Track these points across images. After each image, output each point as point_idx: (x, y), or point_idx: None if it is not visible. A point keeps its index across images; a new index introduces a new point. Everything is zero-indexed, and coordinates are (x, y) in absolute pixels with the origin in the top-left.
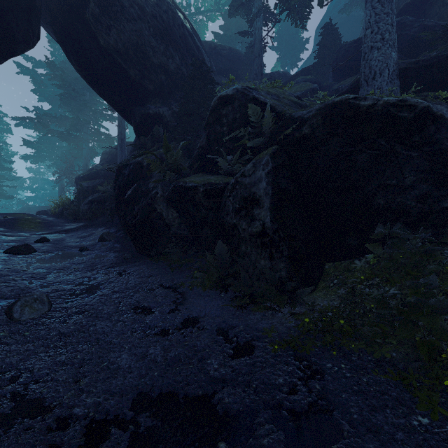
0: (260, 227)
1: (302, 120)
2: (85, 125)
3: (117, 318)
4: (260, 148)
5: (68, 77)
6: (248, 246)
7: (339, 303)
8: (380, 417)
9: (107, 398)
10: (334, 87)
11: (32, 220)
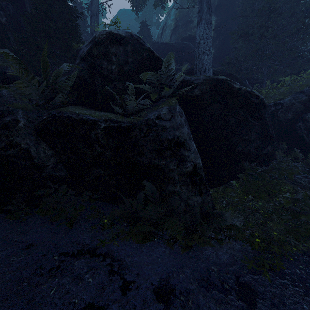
0: (191, 168)
1: (193, 84)
2: None
3: None
4: None
5: None
6: (177, 185)
7: (244, 218)
8: None
9: None
10: None
11: None
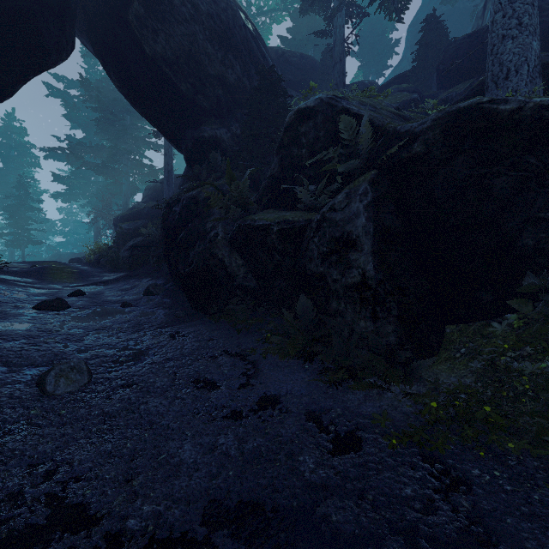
0: (359, 277)
1: (412, 135)
2: (124, 155)
3: (173, 393)
4: (352, 174)
5: (105, 98)
6: (341, 301)
7: (473, 381)
8: None
9: (169, 506)
10: (441, 97)
11: (64, 269)
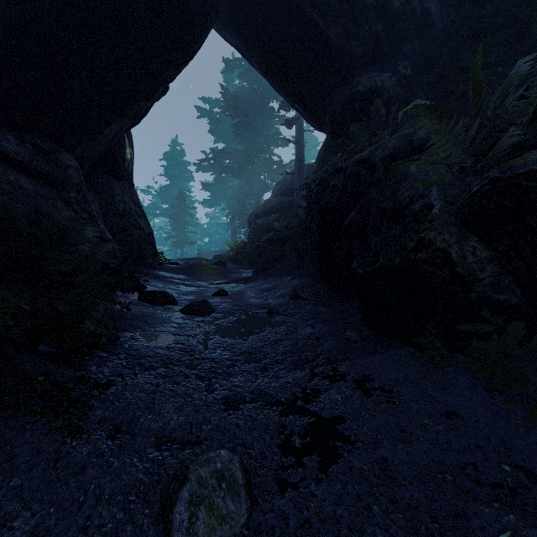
0: None
1: None
2: (256, 156)
3: None
4: None
5: (240, 104)
6: None
7: None
8: None
9: None
10: None
11: (209, 265)
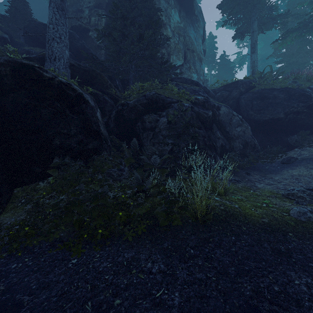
0: None
1: None
2: None
3: None
4: None
5: None
6: None
7: (26, 216)
8: (51, 276)
9: None
10: (26, 48)
11: None
